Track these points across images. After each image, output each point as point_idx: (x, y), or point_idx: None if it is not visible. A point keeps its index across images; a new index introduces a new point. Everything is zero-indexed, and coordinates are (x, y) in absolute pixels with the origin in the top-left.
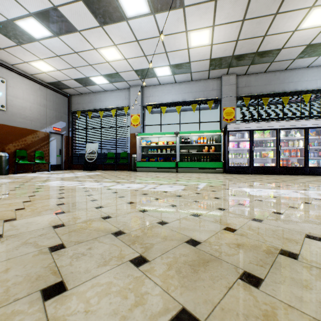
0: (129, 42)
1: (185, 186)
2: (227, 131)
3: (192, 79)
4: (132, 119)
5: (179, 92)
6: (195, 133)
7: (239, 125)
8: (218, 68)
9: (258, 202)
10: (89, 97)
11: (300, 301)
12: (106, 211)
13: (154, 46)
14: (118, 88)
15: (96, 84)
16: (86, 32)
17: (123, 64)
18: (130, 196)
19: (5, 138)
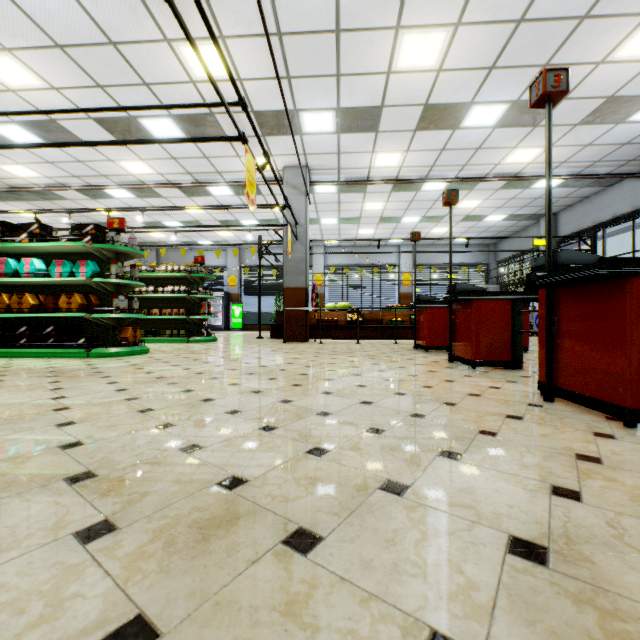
0: None
1: None
2: None
3: None
4: None
5: None
6: None
7: None
8: None
9: None
10: None
11: None
12: None
13: None
14: None
15: None
16: None
17: None
18: None
19: None
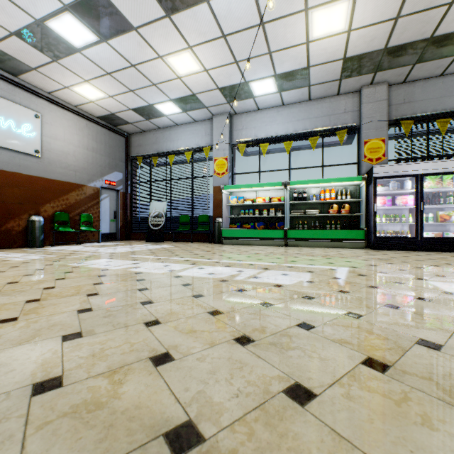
0: (211, 40)
1: (311, 273)
2: (373, 177)
3: (310, 98)
4: (216, 165)
5: (289, 119)
6: (317, 183)
7: (395, 167)
8: (356, 74)
9: None
10: (154, 135)
11: None
12: (164, 338)
13: (250, 44)
14: (194, 120)
15: (163, 115)
16: (145, 29)
17: (202, 79)
18: (213, 294)
19: (40, 196)
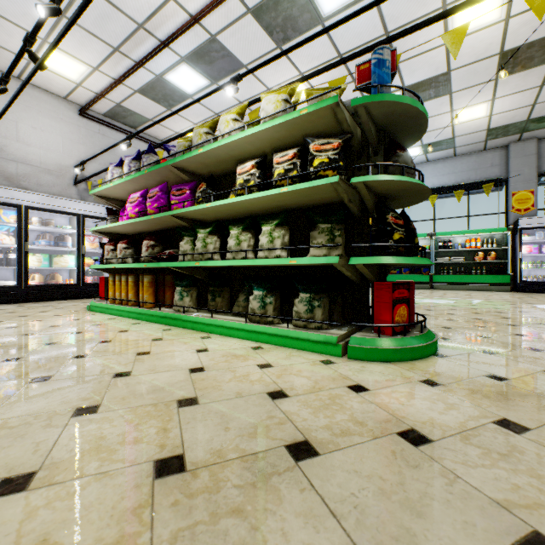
0: None
1: (455, 300)
2: (518, 229)
3: (455, 155)
4: None
5: (434, 174)
6: (462, 234)
7: (541, 219)
8: (502, 136)
9: (543, 312)
10: None
11: (533, 328)
12: None
13: None
14: None
15: None
16: None
17: None
18: None
19: None
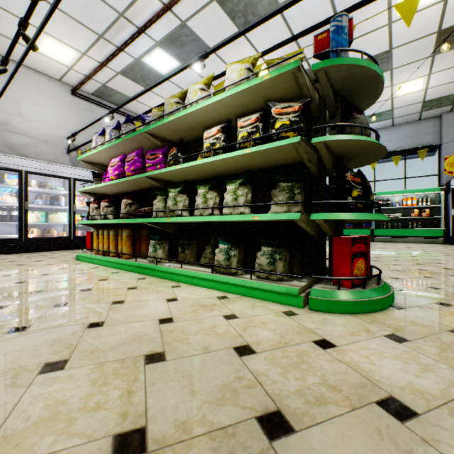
0: None
1: (396, 252)
2: (450, 188)
3: (393, 125)
4: None
5: None
6: (400, 193)
7: None
8: (435, 107)
9: None
10: None
11: None
12: None
13: None
14: None
15: None
16: None
17: None
18: None
19: None
